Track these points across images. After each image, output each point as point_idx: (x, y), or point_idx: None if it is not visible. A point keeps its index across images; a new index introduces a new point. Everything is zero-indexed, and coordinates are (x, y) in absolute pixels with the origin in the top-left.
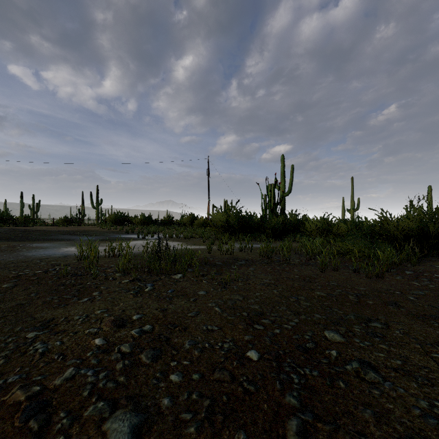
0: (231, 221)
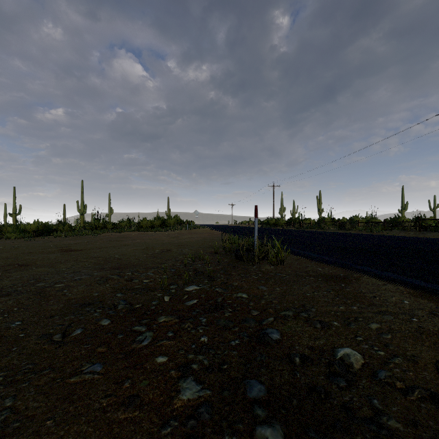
0: None
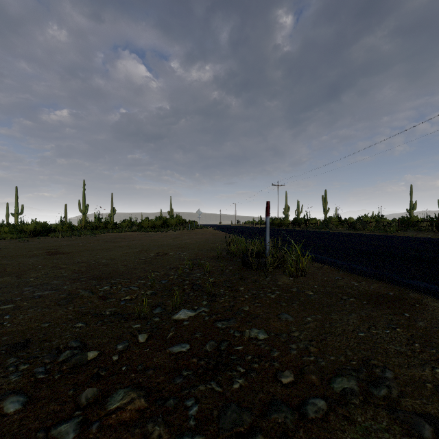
0: None
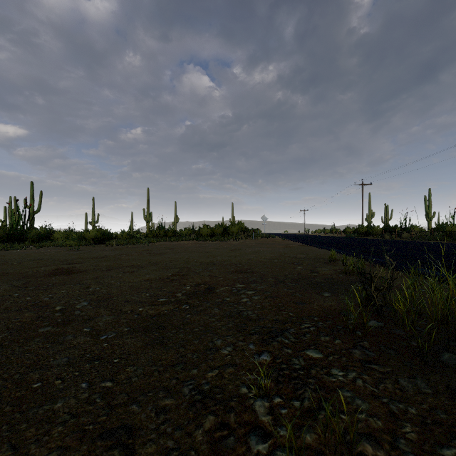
0: (1, 234)
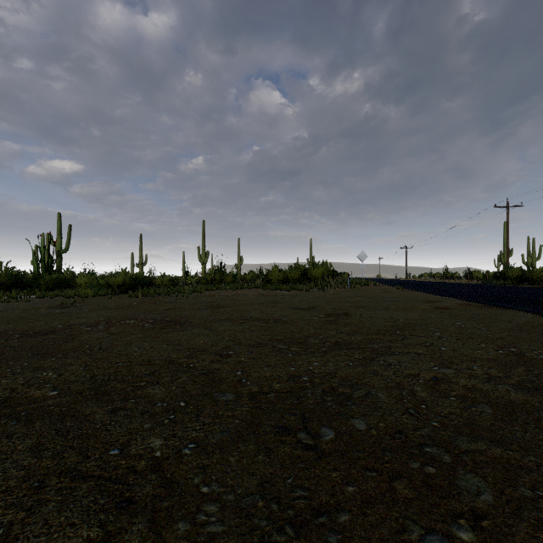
0: (3, 279)
